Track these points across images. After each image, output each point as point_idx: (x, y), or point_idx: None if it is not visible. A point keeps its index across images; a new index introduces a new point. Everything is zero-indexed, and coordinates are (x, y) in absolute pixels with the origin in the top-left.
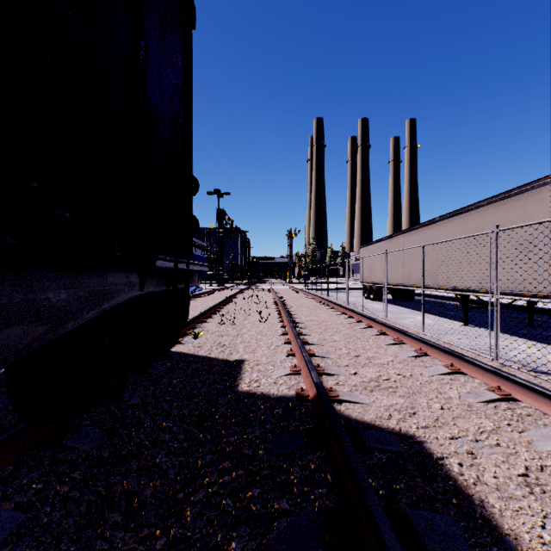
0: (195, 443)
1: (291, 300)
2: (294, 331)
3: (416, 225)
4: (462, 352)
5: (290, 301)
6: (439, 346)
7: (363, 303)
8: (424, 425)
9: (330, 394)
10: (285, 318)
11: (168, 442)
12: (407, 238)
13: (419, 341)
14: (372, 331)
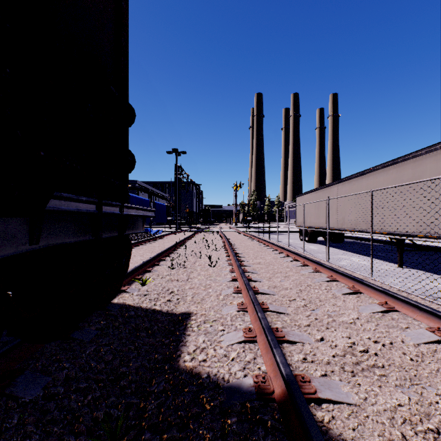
0: None
1: (238, 242)
2: (244, 279)
3: (349, 176)
4: (428, 304)
5: (237, 243)
6: (412, 302)
7: (300, 244)
8: None
9: (303, 390)
10: (233, 261)
11: None
12: (341, 187)
13: (381, 292)
14: (321, 277)
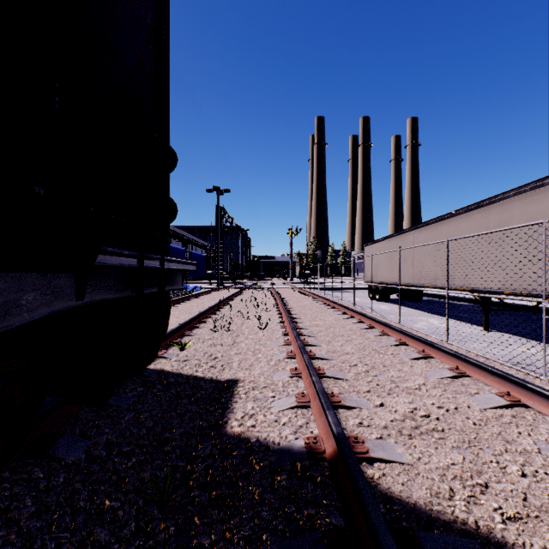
0: (148, 547)
1: (293, 300)
2: (298, 343)
3: (427, 221)
4: (505, 370)
5: (292, 302)
6: (484, 366)
7: (369, 304)
8: (511, 515)
9: (355, 449)
10: (287, 323)
11: (103, 547)
12: (417, 234)
13: (453, 356)
14: (388, 340)
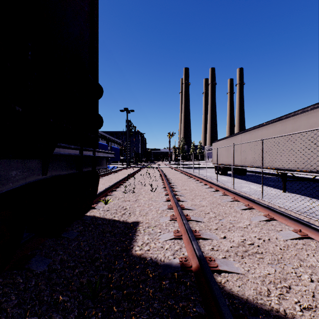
0: None
1: (171, 174)
2: (174, 200)
3: (249, 128)
4: (297, 216)
5: (170, 176)
6: (285, 214)
7: (215, 176)
8: (306, 306)
9: (210, 265)
10: (167, 188)
11: None
12: (243, 136)
13: (266, 208)
14: (227, 198)
